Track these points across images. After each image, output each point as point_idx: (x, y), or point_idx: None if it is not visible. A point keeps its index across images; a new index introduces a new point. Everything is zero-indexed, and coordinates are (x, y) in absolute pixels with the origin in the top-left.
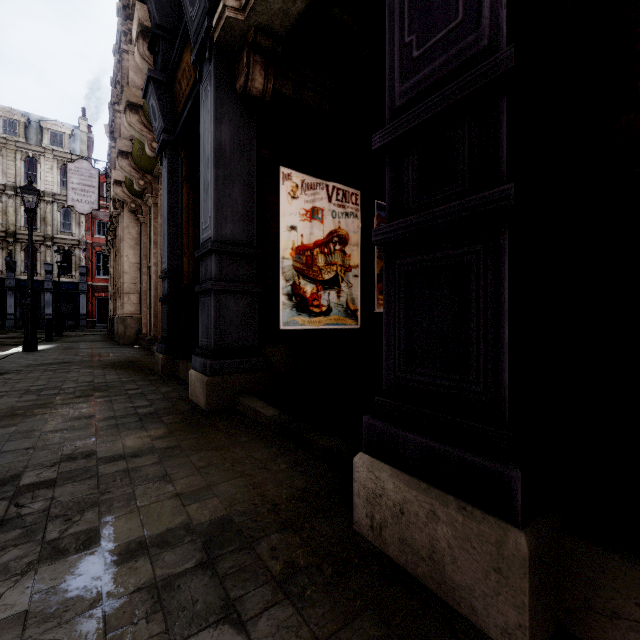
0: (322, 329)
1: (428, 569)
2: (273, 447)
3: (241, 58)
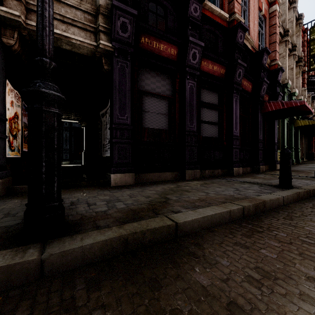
0: (13, 157)
1: (125, 183)
2: (69, 189)
3: (8, 28)
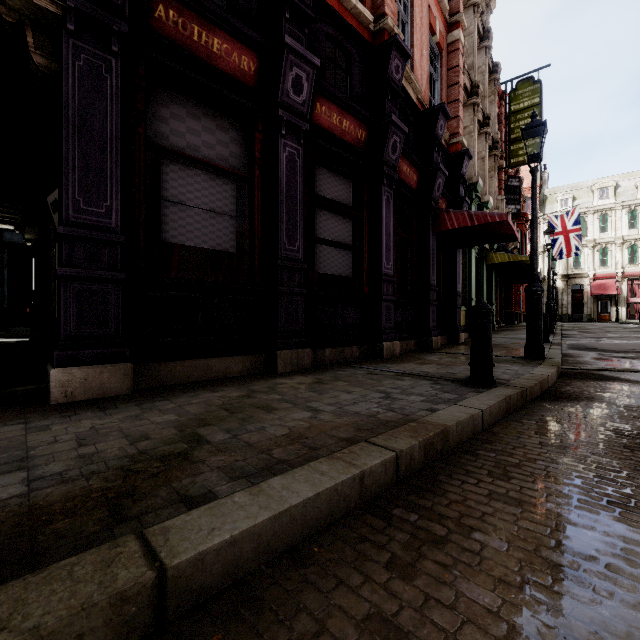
0: None
1: (100, 392)
2: None
3: None
